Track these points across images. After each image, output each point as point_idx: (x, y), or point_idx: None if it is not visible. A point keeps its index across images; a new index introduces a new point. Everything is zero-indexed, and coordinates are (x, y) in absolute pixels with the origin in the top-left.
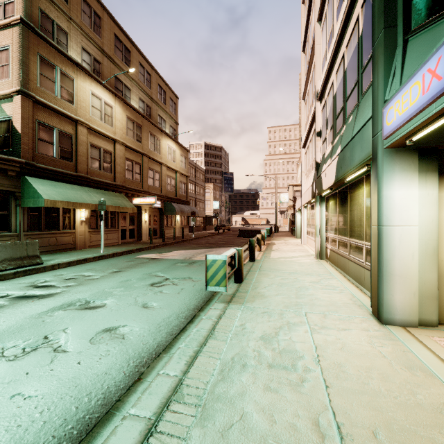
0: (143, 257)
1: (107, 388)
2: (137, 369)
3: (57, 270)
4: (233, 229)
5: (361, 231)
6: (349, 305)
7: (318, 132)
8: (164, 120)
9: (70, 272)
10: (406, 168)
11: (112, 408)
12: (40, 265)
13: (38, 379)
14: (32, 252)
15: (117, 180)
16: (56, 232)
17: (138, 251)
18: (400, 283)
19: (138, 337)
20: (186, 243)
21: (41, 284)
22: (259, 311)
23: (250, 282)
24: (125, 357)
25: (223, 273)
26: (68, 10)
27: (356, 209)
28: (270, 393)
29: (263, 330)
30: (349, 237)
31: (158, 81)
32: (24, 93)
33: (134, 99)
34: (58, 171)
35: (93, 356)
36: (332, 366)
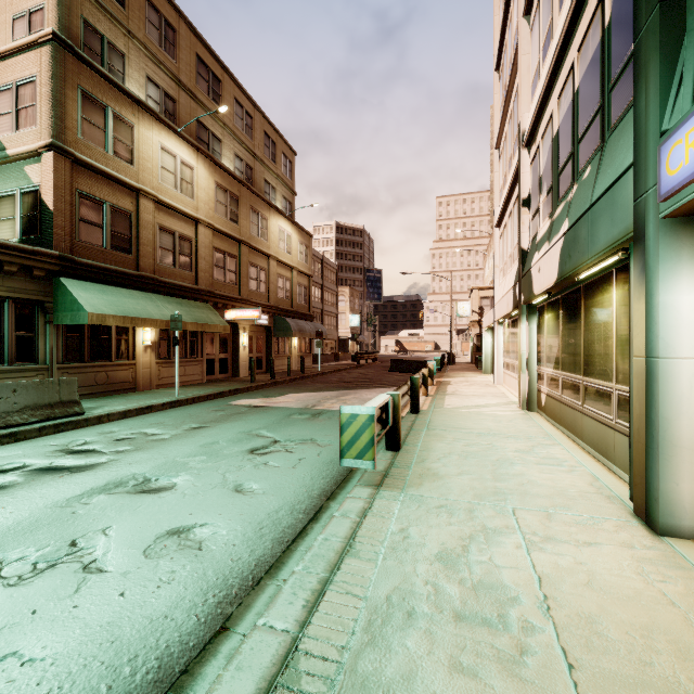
0: (239, 404)
1: (166, 648)
2: (219, 609)
3: (105, 425)
4: (381, 359)
5: (606, 365)
6: (591, 496)
7: (525, 200)
8: (274, 188)
9: (125, 429)
10: None
11: (173, 687)
12: (80, 416)
13: (50, 625)
14: (68, 395)
15: (201, 283)
16: (107, 364)
17: (232, 394)
18: (692, 461)
19: (224, 547)
20: (307, 382)
21: (79, 447)
22: (432, 503)
23: (412, 450)
24: (200, 586)
25: (369, 437)
26: (125, 19)
27: (597, 328)
28: (461, 677)
29: (441, 541)
30: (584, 375)
31: (264, 127)
32: (58, 148)
33: (226, 156)
34: (110, 268)
35: (147, 581)
36: (575, 621)
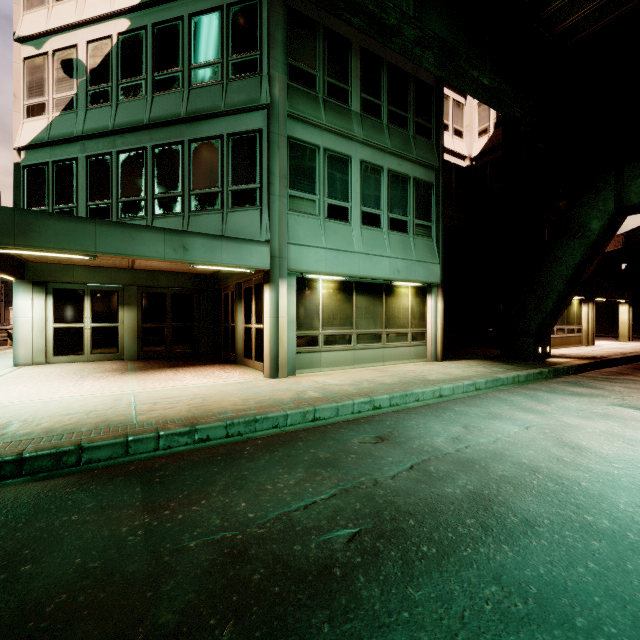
0: None
1: None
2: None
3: None
4: None
5: None
6: (10, 364)
7: None
8: None
9: None
10: (26, 290)
11: None
12: None
13: None
14: None
15: None
16: None
17: None
18: (23, 345)
19: None
20: None
21: None
22: None
23: None
24: None
25: None
26: None
27: None
28: None
29: None
30: None
31: None
32: None
33: None
34: None
35: None
36: None
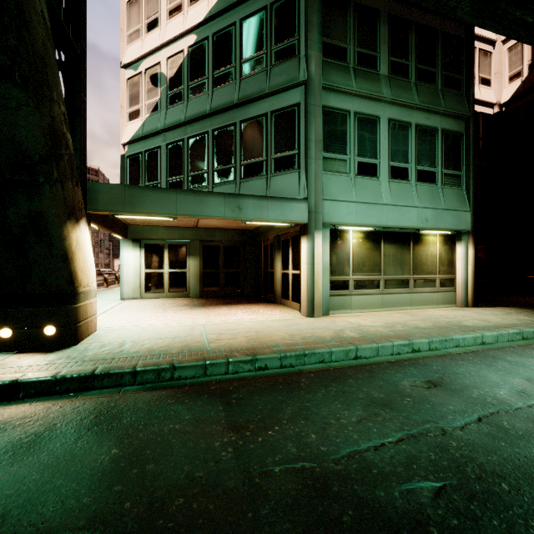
0: None
1: None
2: None
3: None
4: None
5: None
6: (118, 298)
7: None
8: None
9: None
10: (128, 246)
11: None
12: None
13: None
14: None
15: None
16: None
17: None
18: (126, 285)
19: None
20: None
21: None
22: None
23: None
24: None
25: None
26: None
27: None
28: None
29: None
30: None
31: None
32: None
33: None
34: None
35: None
36: None
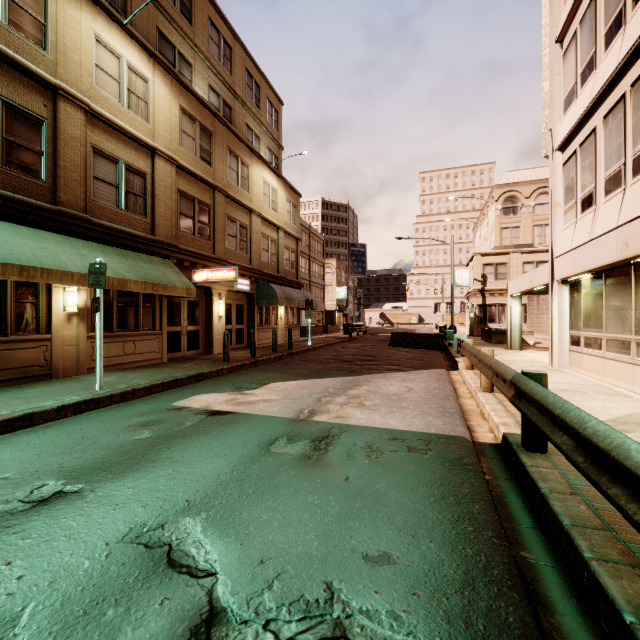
0: (188, 407)
1: None
2: None
3: None
4: (370, 332)
5: None
6: None
7: None
8: (257, 136)
9: None
10: None
11: None
12: None
13: None
14: None
15: (159, 233)
16: None
17: (193, 381)
18: None
19: None
20: (296, 361)
21: None
22: None
23: None
24: None
25: None
26: None
27: None
28: None
29: None
30: None
31: (246, 64)
32: None
33: (199, 85)
34: None
35: None
36: None
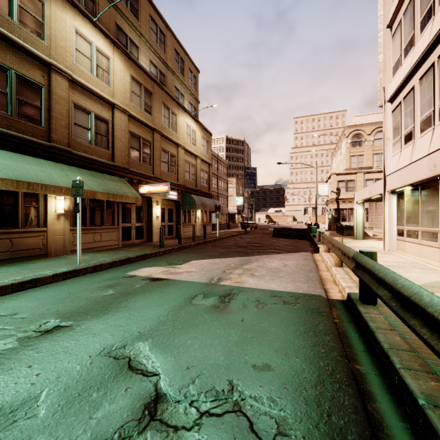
0: (137, 276)
1: None
2: None
3: None
4: (259, 228)
5: None
6: None
7: None
8: (182, 94)
9: None
10: None
11: None
12: None
13: None
14: None
15: (117, 160)
16: (11, 231)
17: (139, 259)
18: None
19: None
20: (209, 246)
21: None
22: None
23: None
24: None
25: None
26: None
27: None
28: None
29: None
30: None
31: (174, 45)
32: None
33: (143, 61)
34: (14, 135)
35: None
36: None
